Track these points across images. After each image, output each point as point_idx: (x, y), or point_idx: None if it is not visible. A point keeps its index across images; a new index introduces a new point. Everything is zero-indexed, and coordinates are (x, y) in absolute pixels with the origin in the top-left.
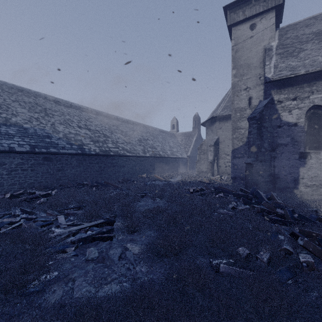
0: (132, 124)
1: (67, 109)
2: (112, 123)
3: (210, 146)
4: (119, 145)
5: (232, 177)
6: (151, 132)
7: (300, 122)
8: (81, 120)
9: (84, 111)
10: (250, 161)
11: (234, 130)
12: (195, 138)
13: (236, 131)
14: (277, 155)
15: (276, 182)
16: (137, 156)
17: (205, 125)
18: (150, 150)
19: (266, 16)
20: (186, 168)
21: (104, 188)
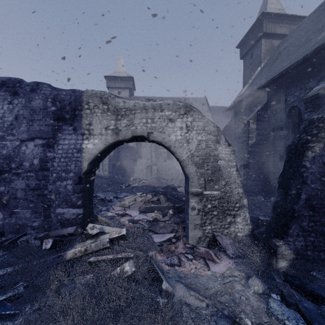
0: None
1: None
2: None
3: None
4: None
5: (109, 172)
6: None
7: (134, 146)
8: None
9: None
10: (114, 163)
11: None
12: None
13: None
14: (126, 160)
15: (126, 172)
16: None
17: None
18: None
19: (125, 90)
20: None
21: None
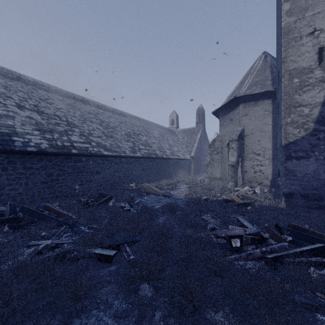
0: (119, 114)
1: (8, 81)
2: (89, 110)
3: (231, 141)
4: (93, 139)
5: (284, 194)
6: (145, 126)
7: None
8: (30, 98)
9: (43, 90)
10: None
11: (287, 108)
12: (199, 134)
13: (293, 110)
14: None
15: None
16: (121, 156)
17: (217, 114)
18: (143, 148)
19: None
20: (190, 172)
21: (41, 220)
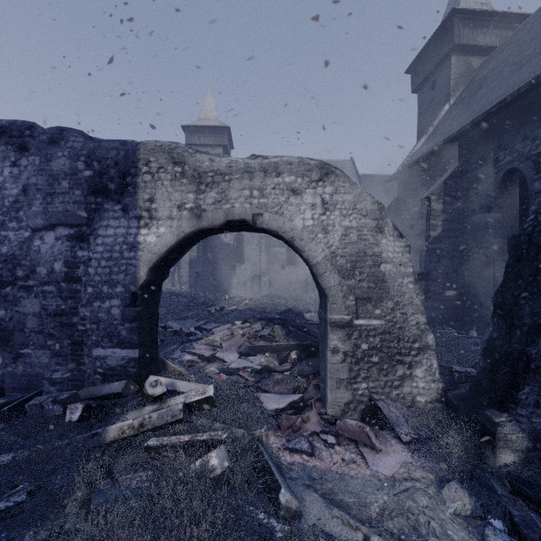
0: None
1: None
2: None
3: None
4: None
5: (189, 286)
6: None
7: (231, 243)
8: None
9: None
10: (198, 271)
11: None
12: None
13: None
14: (218, 266)
15: (218, 287)
16: None
17: None
18: None
19: (216, 149)
20: None
21: None
